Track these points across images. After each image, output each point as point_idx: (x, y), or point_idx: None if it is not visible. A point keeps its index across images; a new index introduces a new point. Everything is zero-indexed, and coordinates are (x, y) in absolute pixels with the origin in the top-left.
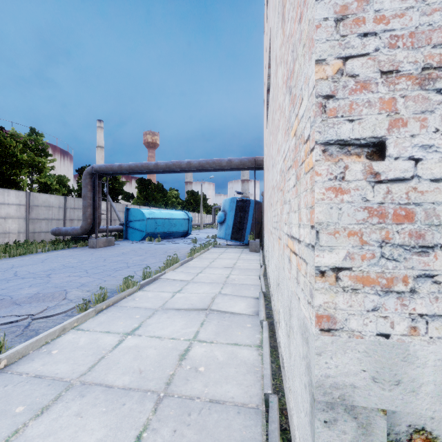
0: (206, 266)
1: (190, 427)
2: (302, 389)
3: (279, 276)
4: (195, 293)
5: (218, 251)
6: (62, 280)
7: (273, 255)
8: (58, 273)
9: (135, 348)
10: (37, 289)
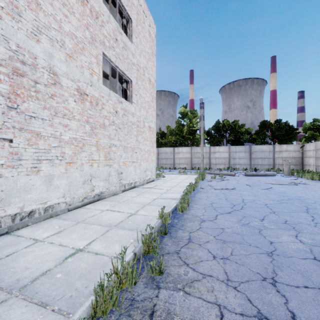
0: (146, 205)
1: (163, 181)
2: (154, 171)
3: (147, 168)
4: (161, 188)
5: (18, 312)
6: (250, 197)
7: (139, 168)
8: (281, 203)
9: (174, 183)
10: (243, 193)
